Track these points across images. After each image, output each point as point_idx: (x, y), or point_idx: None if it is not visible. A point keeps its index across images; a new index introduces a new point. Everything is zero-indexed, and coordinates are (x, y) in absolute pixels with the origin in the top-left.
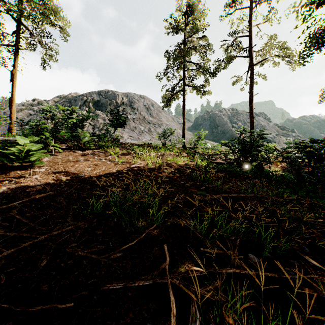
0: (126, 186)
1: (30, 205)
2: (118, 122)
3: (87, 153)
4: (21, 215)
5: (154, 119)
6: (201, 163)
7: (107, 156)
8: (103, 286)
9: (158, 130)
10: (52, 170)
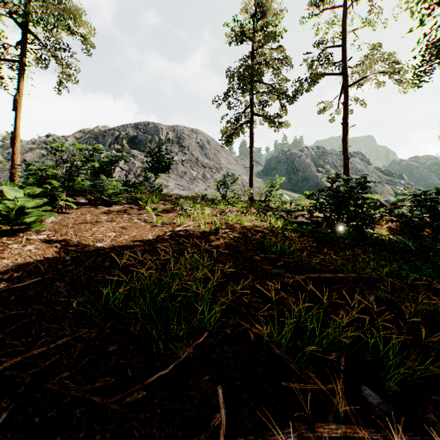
0: (164, 261)
1: (8, 297)
2: (159, 165)
3: (113, 209)
4: None
5: (210, 161)
6: (277, 224)
7: (142, 214)
8: None
9: (216, 177)
10: (56, 236)
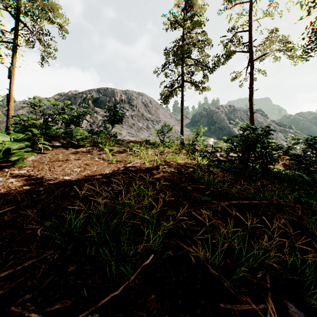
0: (117, 191)
1: None
2: (115, 118)
3: (80, 150)
4: None
5: (152, 116)
6: (202, 161)
7: (102, 154)
8: None
9: (156, 127)
10: (34, 171)
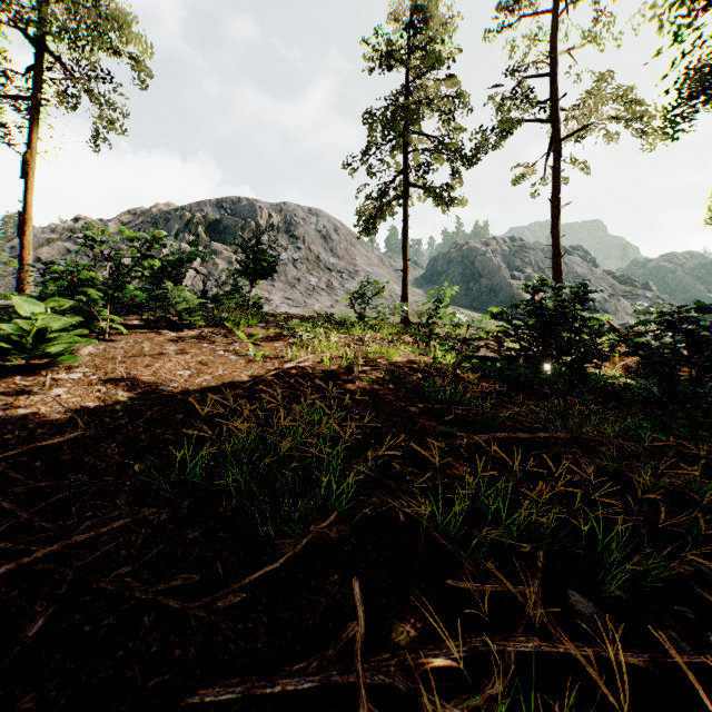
0: (269, 413)
1: (31, 463)
2: (258, 266)
3: (185, 335)
4: (3, 490)
5: (339, 261)
6: (445, 359)
7: (232, 343)
8: (189, 694)
9: (348, 286)
10: (98, 376)
